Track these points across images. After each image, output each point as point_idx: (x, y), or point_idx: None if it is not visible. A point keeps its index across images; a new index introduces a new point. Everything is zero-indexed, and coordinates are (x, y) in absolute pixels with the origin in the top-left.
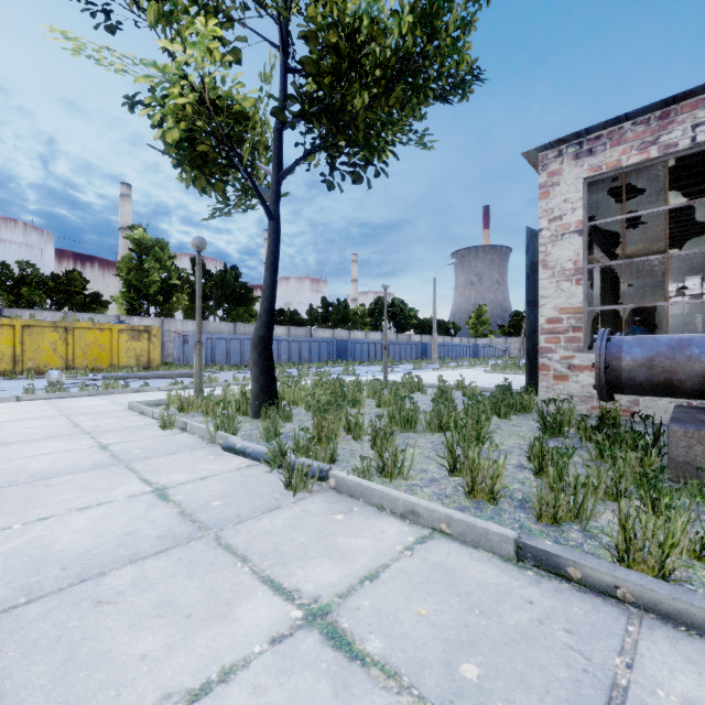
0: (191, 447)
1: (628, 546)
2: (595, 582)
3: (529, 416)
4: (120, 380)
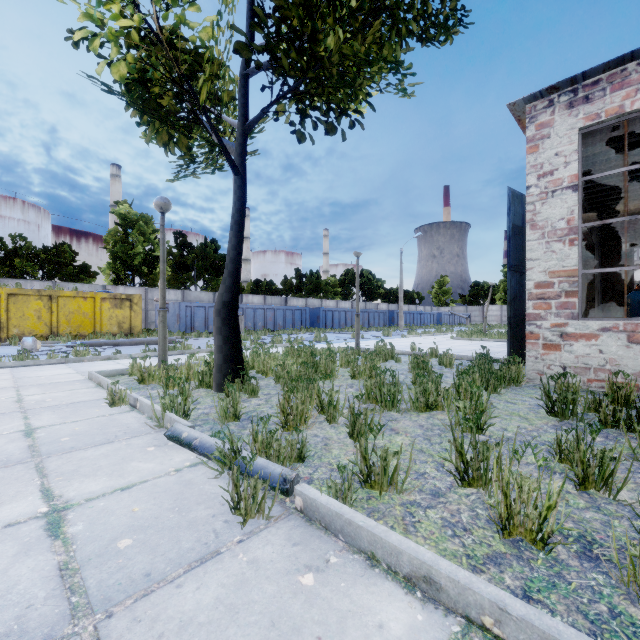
0: (132, 433)
1: None
2: None
3: (519, 390)
4: (98, 347)
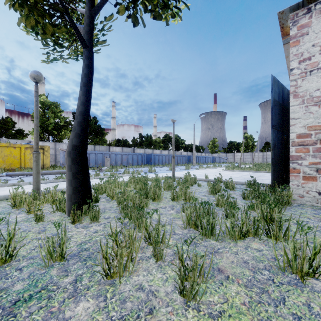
0: None
1: None
2: None
3: (293, 210)
4: (17, 176)
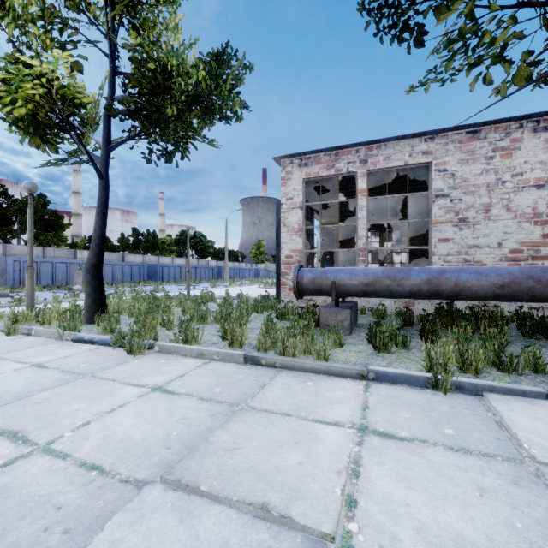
0: (43, 343)
1: (284, 351)
2: (270, 363)
3: (274, 312)
4: None
